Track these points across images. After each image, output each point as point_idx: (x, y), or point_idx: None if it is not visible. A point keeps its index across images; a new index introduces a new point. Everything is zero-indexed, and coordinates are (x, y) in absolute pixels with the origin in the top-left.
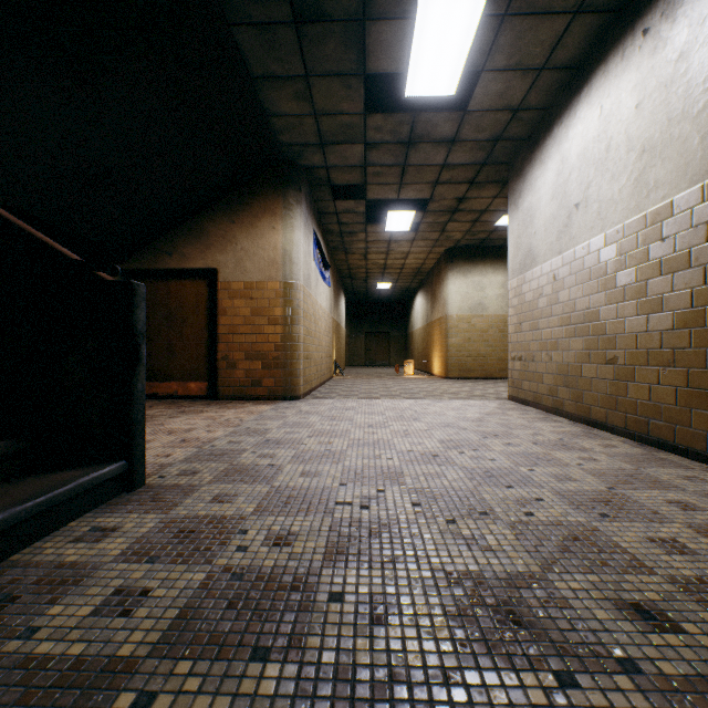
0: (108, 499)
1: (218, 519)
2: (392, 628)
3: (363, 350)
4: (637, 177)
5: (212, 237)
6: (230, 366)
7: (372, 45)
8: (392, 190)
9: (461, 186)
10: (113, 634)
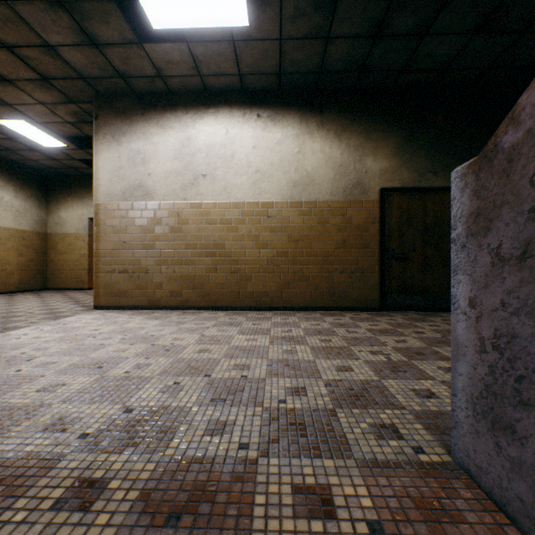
0: None
1: None
2: None
3: None
4: (254, 182)
5: None
6: None
7: None
8: None
9: (31, 72)
10: None
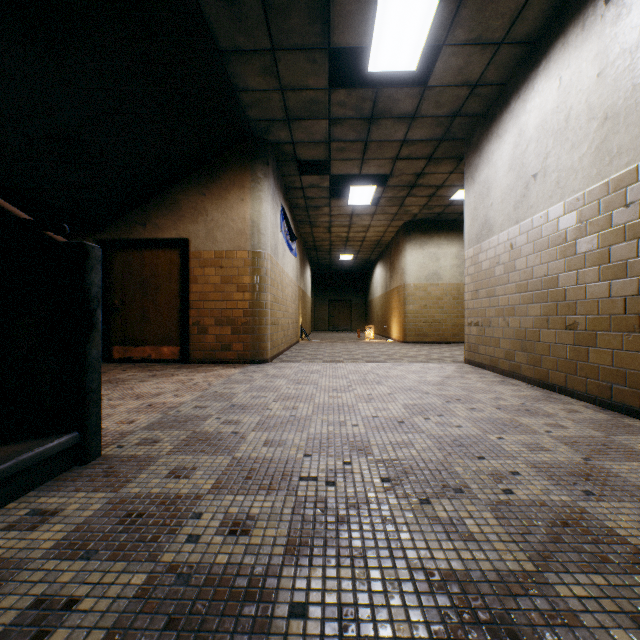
0: (57, 474)
1: (171, 498)
2: None
3: (327, 316)
4: (599, 145)
5: (184, 208)
6: (201, 331)
7: (336, 18)
8: (354, 166)
9: (420, 162)
10: None
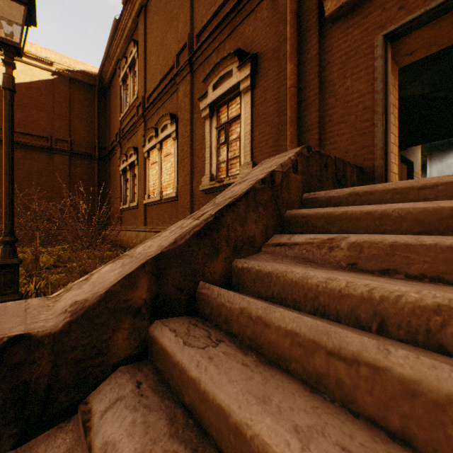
0: None
1: None
2: None
3: None
4: None
5: (412, 148)
6: None
7: None
8: None
9: None
10: None
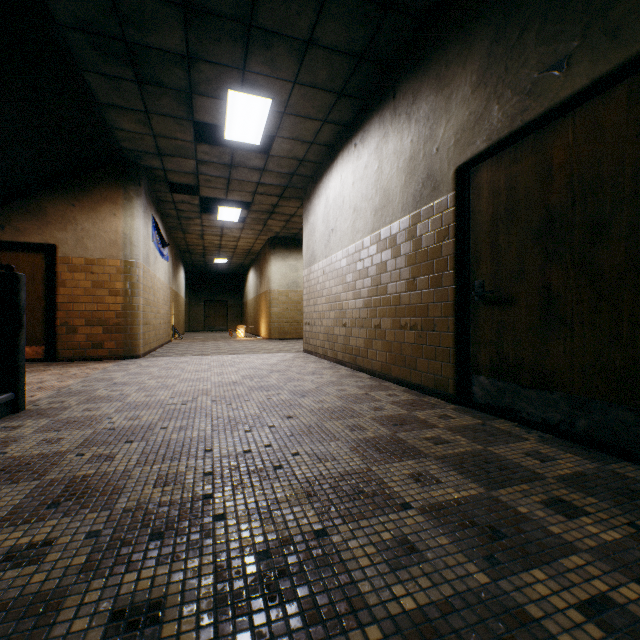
0: (3, 417)
1: (92, 416)
2: (188, 431)
3: (203, 316)
4: (353, 223)
5: (51, 216)
6: (71, 331)
7: (198, 107)
8: (221, 193)
9: (274, 197)
10: (52, 448)
